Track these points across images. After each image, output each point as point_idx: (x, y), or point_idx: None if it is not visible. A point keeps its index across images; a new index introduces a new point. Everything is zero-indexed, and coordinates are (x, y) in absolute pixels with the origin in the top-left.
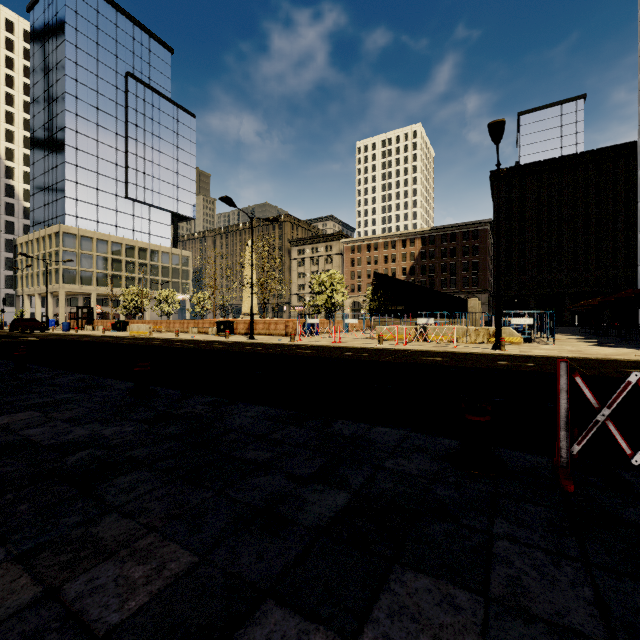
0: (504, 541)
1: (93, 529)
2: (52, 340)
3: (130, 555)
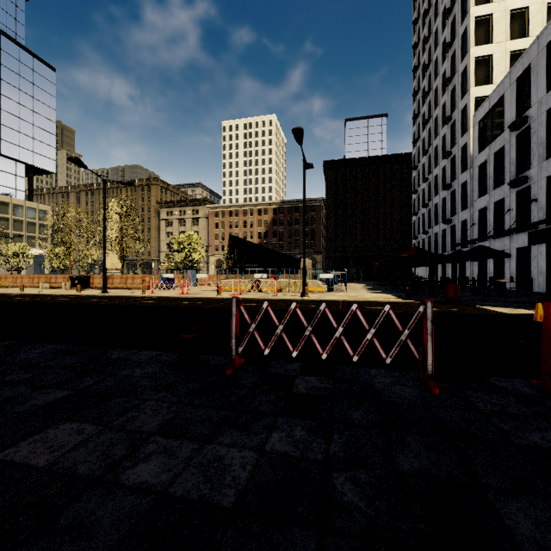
0: (152, 401)
1: None
2: None
3: None
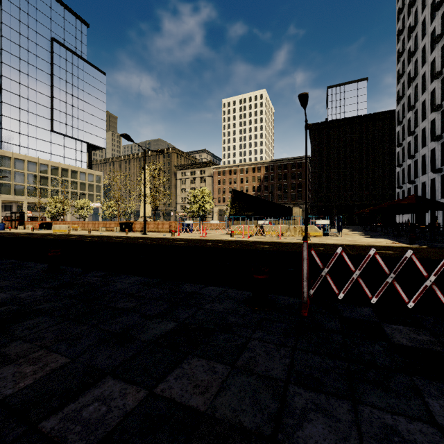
0: (256, 341)
1: (3, 350)
2: None
3: (25, 361)
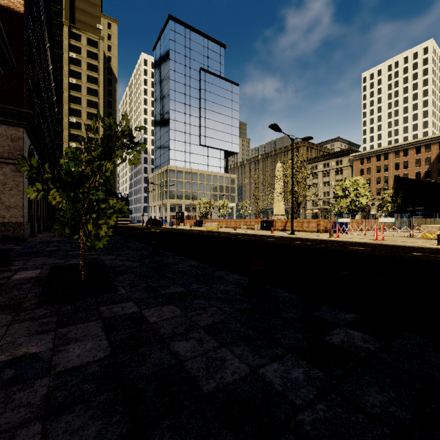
0: None
1: None
2: (166, 232)
3: None
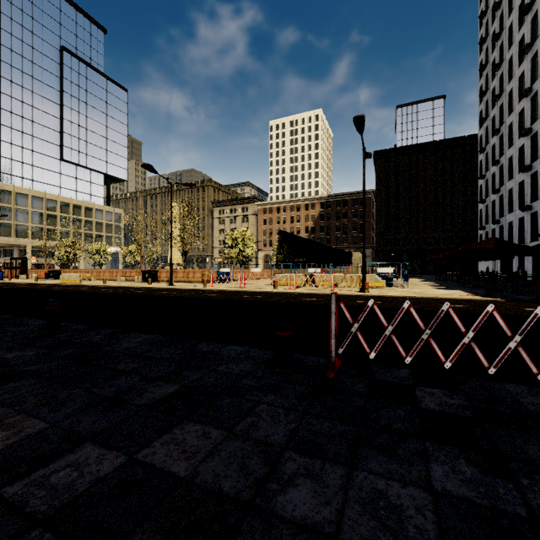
0: (264, 405)
1: None
2: None
3: None
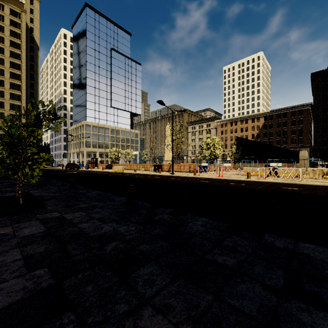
0: None
1: (139, 322)
2: (82, 173)
3: None
